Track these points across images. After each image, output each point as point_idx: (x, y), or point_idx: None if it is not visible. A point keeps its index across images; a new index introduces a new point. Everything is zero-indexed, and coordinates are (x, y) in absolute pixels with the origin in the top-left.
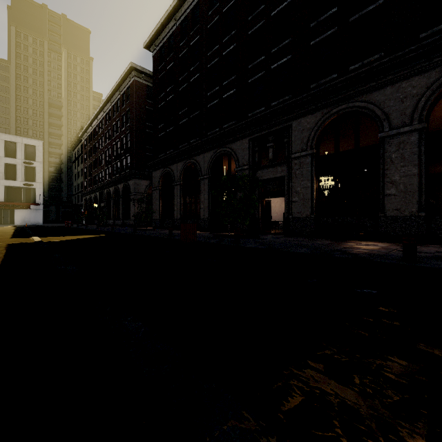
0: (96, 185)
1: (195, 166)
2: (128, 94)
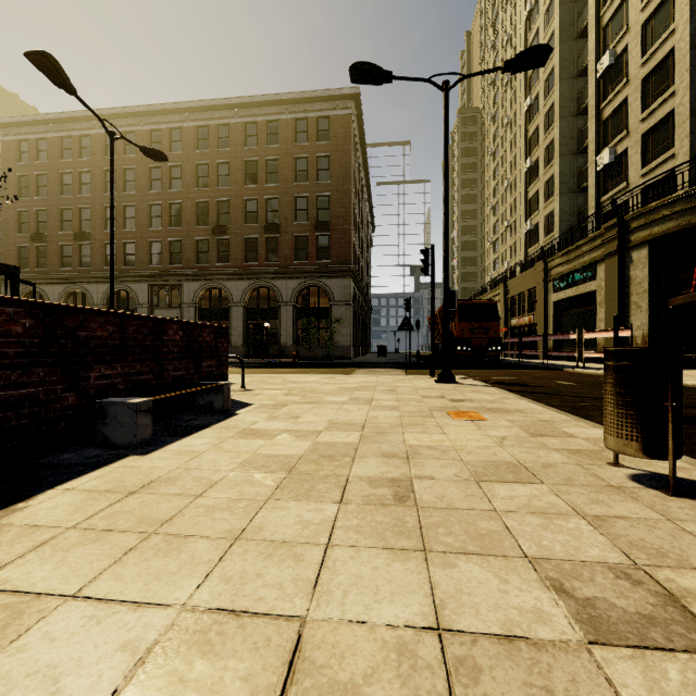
0: None
1: (83, 293)
2: None
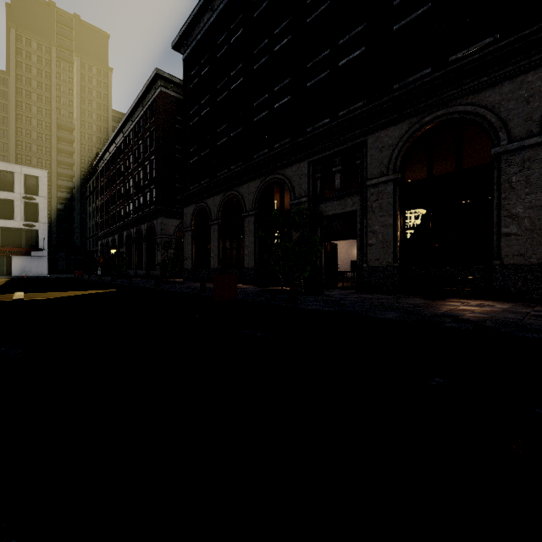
0: (114, 226)
1: (237, 200)
2: (153, 109)
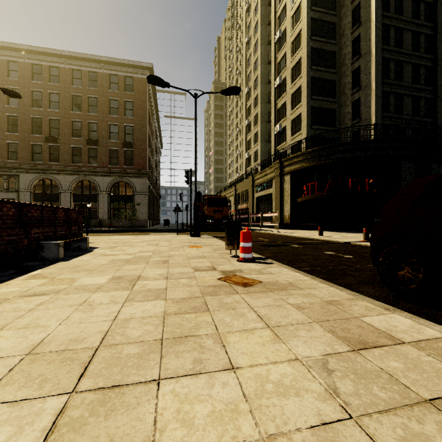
0: None
1: None
2: None
